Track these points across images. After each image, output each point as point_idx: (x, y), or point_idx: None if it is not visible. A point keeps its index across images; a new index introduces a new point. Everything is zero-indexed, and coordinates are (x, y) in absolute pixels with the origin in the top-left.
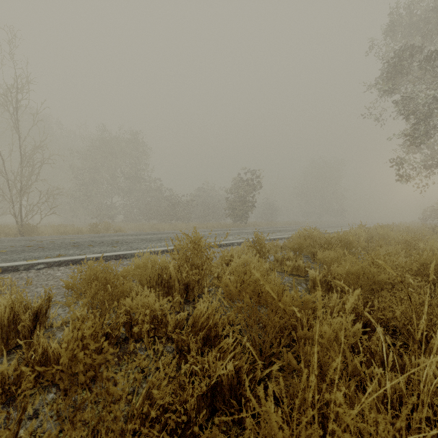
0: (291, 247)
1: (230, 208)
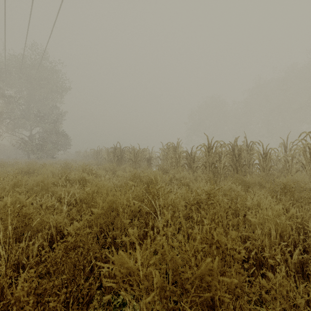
0: None
1: None
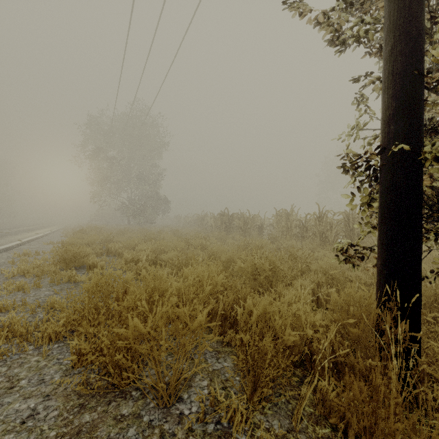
0: None
1: None
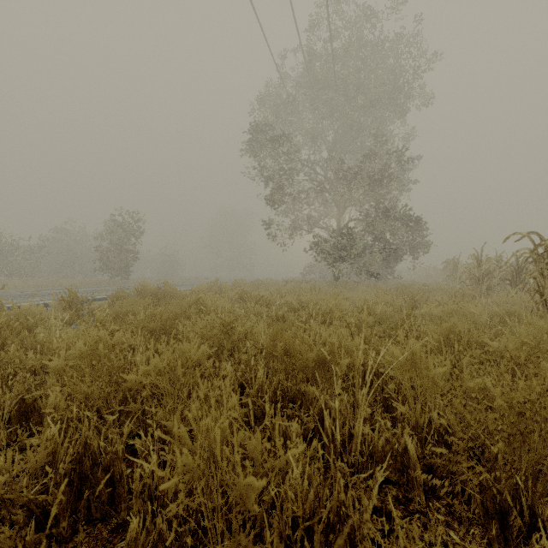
0: (111, 299)
1: (102, 259)
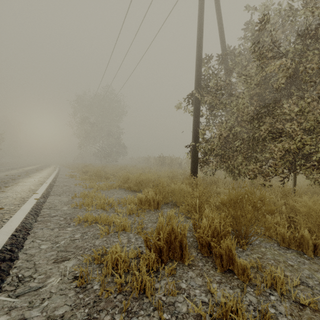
0: None
1: None
